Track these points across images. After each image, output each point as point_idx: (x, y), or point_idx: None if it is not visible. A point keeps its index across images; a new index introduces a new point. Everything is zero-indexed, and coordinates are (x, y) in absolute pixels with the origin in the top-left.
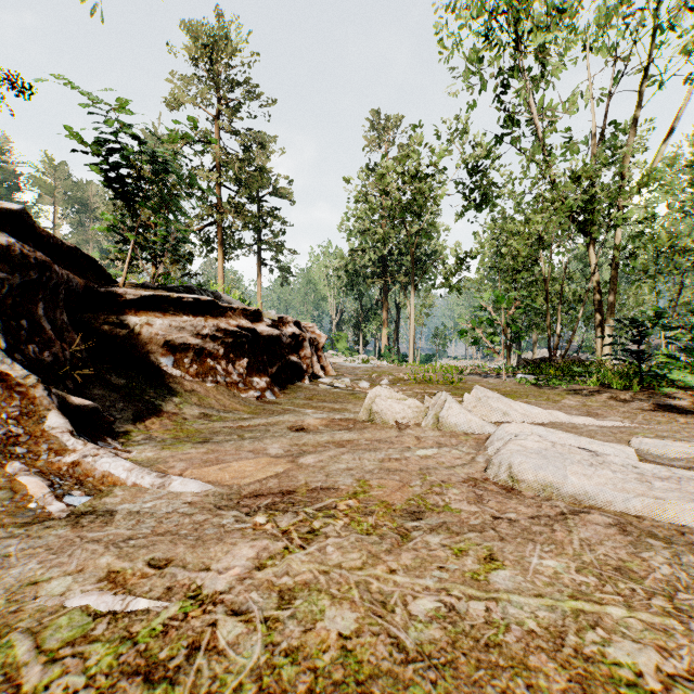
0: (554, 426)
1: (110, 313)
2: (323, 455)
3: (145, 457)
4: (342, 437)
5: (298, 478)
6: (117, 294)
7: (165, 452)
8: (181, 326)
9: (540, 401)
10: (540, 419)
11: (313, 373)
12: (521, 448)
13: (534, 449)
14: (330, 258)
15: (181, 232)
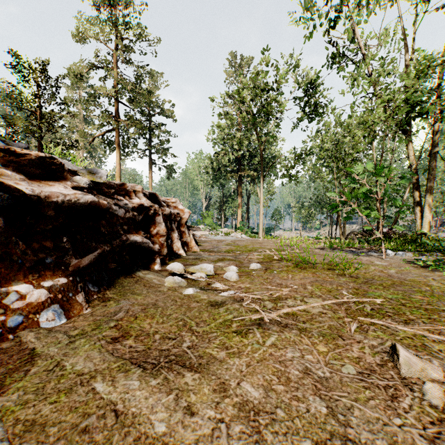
0: None
1: None
2: None
3: None
4: None
5: None
6: None
7: None
8: None
9: None
10: None
11: (173, 251)
12: None
13: None
14: (201, 161)
15: None
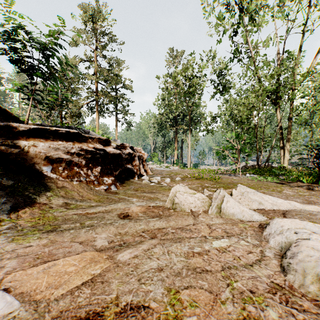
0: (296, 213)
1: (7, 139)
2: (138, 249)
3: None
4: (154, 225)
5: (111, 286)
6: (13, 126)
7: (10, 245)
8: (57, 147)
9: (271, 192)
10: (283, 207)
11: (140, 174)
12: (318, 253)
13: None
14: (150, 118)
15: (65, 96)
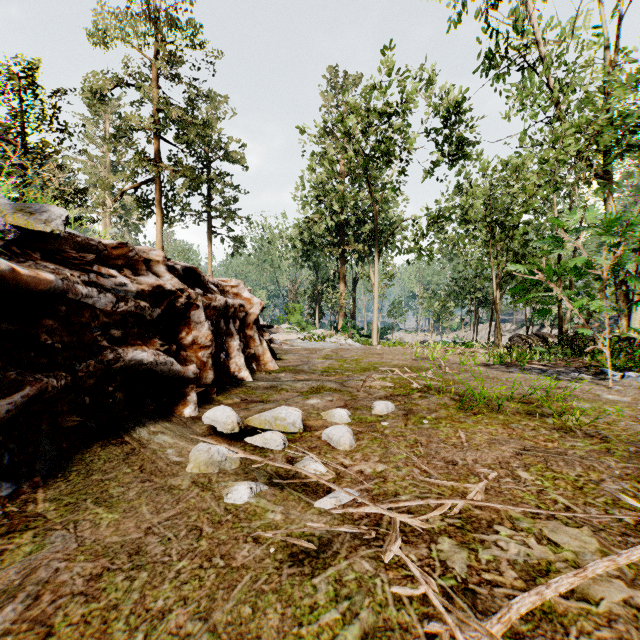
0: None
1: None
2: None
3: None
4: None
5: None
6: None
7: None
8: None
9: None
10: None
11: (228, 373)
12: None
13: None
14: (285, 230)
15: None
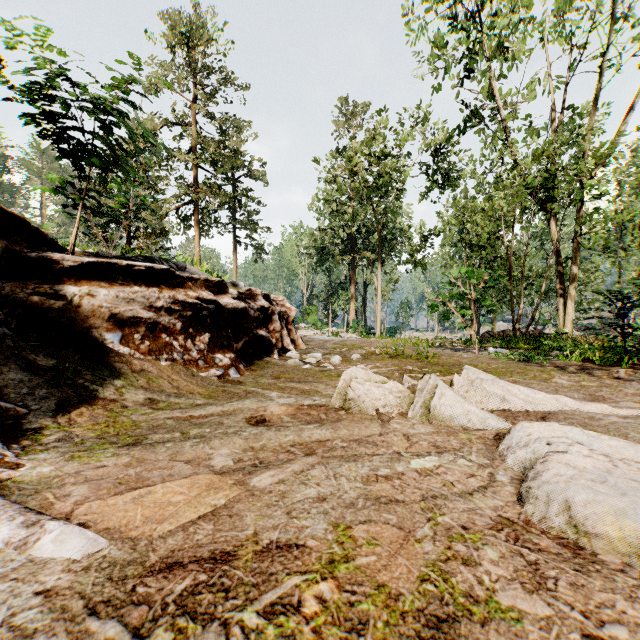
0: (567, 417)
1: (42, 282)
2: (285, 471)
3: (38, 474)
4: (311, 436)
5: (245, 521)
6: (52, 260)
7: (70, 465)
8: (131, 298)
9: (529, 380)
10: (545, 406)
11: (283, 347)
12: (574, 471)
13: (590, 471)
14: (301, 237)
15: (141, 199)
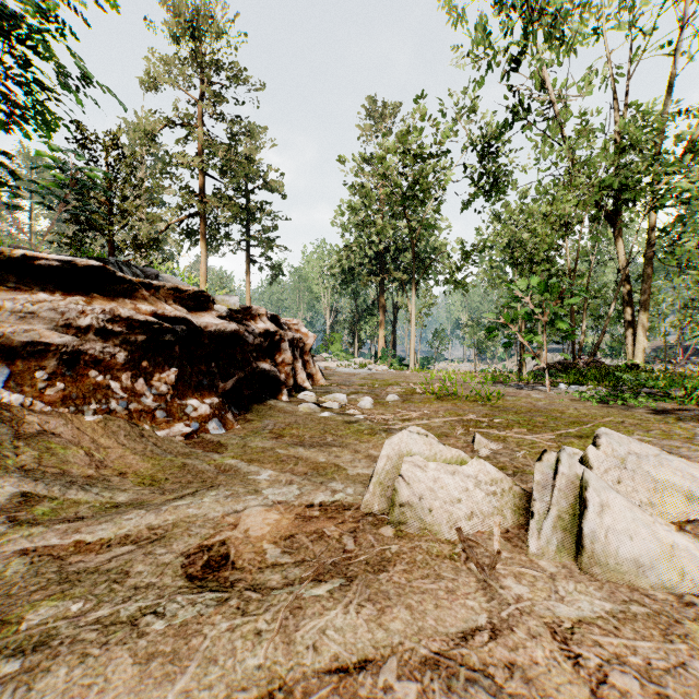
0: None
1: None
2: None
3: None
4: (319, 642)
5: None
6: None
7: None
8: (28, 311)
9: (667, 441)
10: None
11: (297, 384)
12: None
13: None
14: (323, 256)
15: (89, 175)
